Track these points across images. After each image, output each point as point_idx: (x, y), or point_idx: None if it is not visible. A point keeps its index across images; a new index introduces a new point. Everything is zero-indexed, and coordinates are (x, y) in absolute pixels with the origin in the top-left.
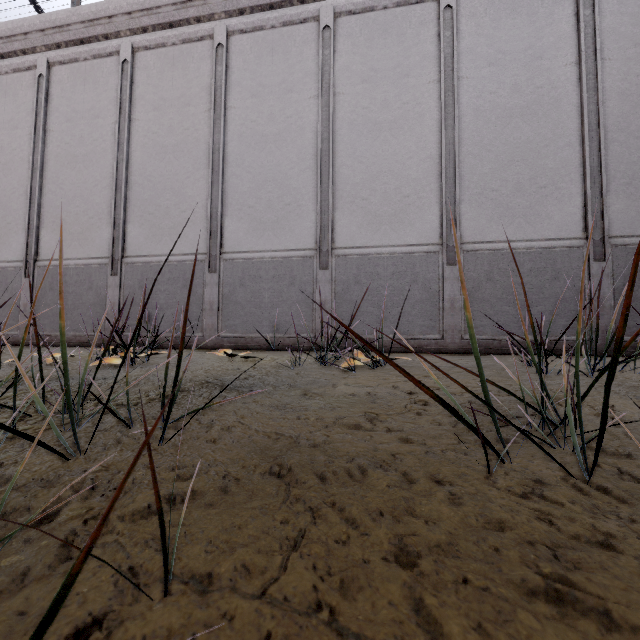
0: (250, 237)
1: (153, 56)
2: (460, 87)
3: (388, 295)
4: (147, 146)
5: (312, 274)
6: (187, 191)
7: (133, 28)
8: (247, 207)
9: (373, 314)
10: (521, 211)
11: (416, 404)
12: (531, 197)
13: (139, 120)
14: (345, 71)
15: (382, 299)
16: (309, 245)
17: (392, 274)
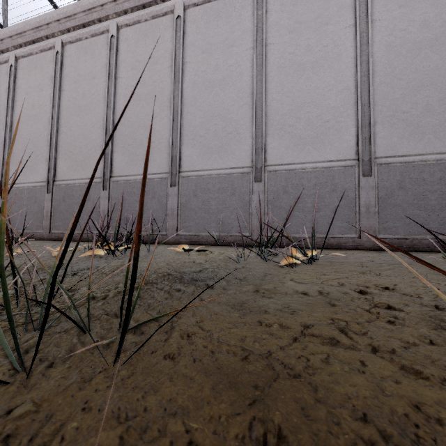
0: (201, 159)
1: (131, 31)
2: (373, 28)
3: (311, 202)
4: (127, 96)
5: (249, 186)
6: (155, 127)
7: (118, 12)
8: (199, 137)
9: (298, 217)
10: (430, 128)
11: (380, 309)
12: (440, 116)
13: (122, 78)
14: (275, 26)
15: (306, 205)
16: (246, 164)
17: (314, 185)
